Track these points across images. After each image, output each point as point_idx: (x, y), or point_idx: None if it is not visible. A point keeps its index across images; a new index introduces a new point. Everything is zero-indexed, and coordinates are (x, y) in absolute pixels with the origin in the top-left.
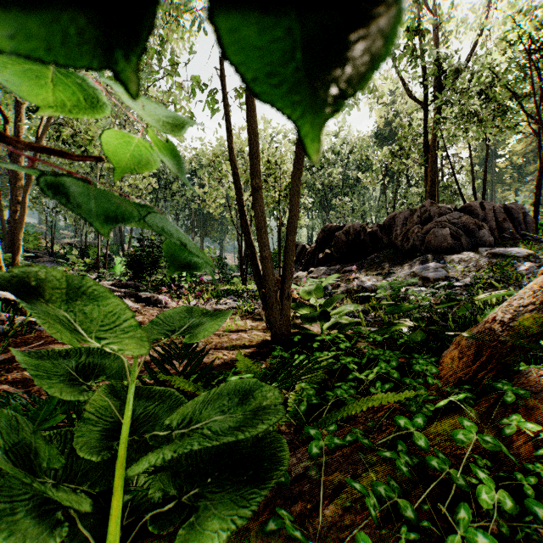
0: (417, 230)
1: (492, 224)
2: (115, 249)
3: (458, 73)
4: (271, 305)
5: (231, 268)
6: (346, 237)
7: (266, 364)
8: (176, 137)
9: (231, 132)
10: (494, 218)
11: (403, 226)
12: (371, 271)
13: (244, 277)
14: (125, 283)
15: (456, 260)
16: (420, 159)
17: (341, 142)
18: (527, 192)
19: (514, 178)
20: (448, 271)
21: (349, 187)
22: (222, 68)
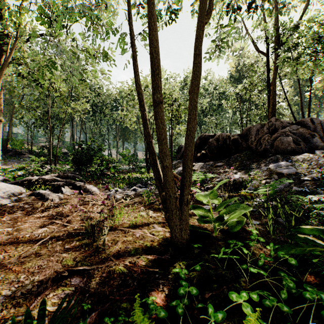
0: (267, 138)
1: (320, 133)
2: (71, 149)
3: (298, 28)
4: (171, 210)
5: (140, 160)
6: (217, 142)
7: (169, 288)
8: (107, 81)
9: (136, 59)
10: (321, 129)
11: (256, 135)
12: (236, 166)
13: (148, 168)
14: (66, 175)
15: (300, 160)
16: (258, 93)
17: (208, 82)
18: None
19: (316, 105)
20: (296, 168)
21: (213, 110)
22: (130, 9)
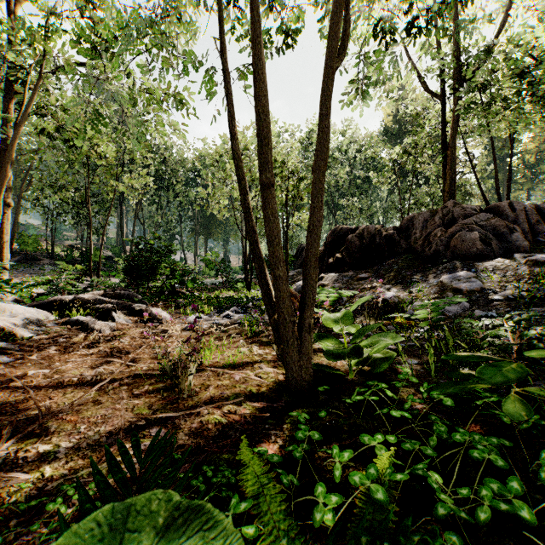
0: (439, 233)
1: (524, 226)
2: (118, 250)
3: (488, 58)
4: (286, 340)
5: (235, 270)
6: (360, 240)
7: (284, 439)
8: (178, 137)
9: (234, 117)
10: (525, 220)
11: (423, 229)
12: (389, 279)
13: (249, 283)
14: (117, 293)
15: (489, 269)
16: (430, 157)
17: (348, 140)
18: (540, 191)
19: (526, 177)
20: (482, 281)
21: (357, 187)
22: (223, 39)
